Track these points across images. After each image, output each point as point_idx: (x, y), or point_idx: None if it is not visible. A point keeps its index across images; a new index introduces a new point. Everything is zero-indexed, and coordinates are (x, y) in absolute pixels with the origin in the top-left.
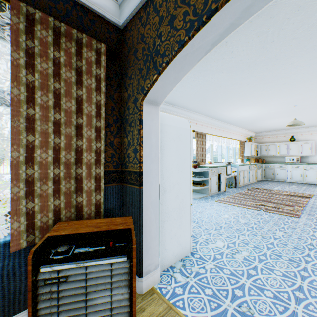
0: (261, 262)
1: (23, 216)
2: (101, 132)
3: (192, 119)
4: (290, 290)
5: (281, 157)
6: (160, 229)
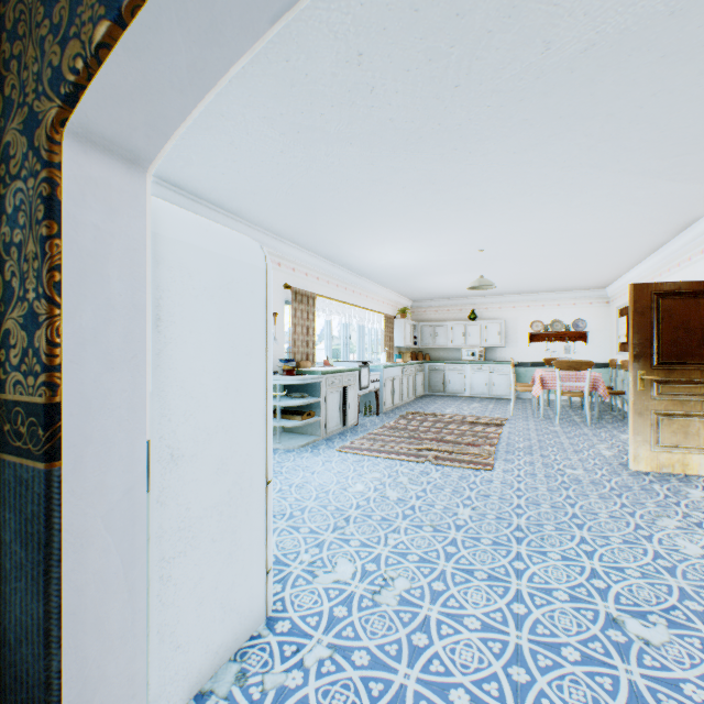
0: (437, 601)
1: None
2: None
3: (285, 257)
4: (502, 667)
5: (456, 349)
6: (155, 588)
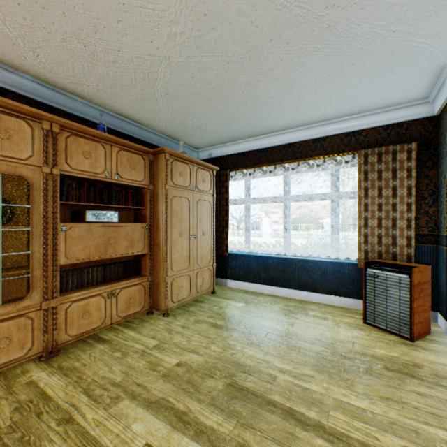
0: None
1: (362, 252)
2: (411, 206)
3: None
4: None
5: None
6: None
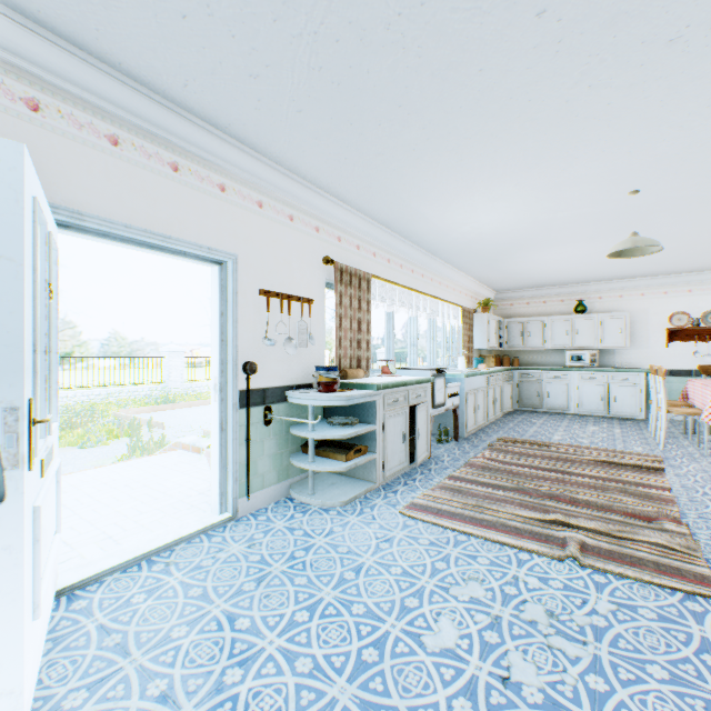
0: None
1: None
2: None
3: (326, 219)
4: None
5: (555, 352)
6: None
